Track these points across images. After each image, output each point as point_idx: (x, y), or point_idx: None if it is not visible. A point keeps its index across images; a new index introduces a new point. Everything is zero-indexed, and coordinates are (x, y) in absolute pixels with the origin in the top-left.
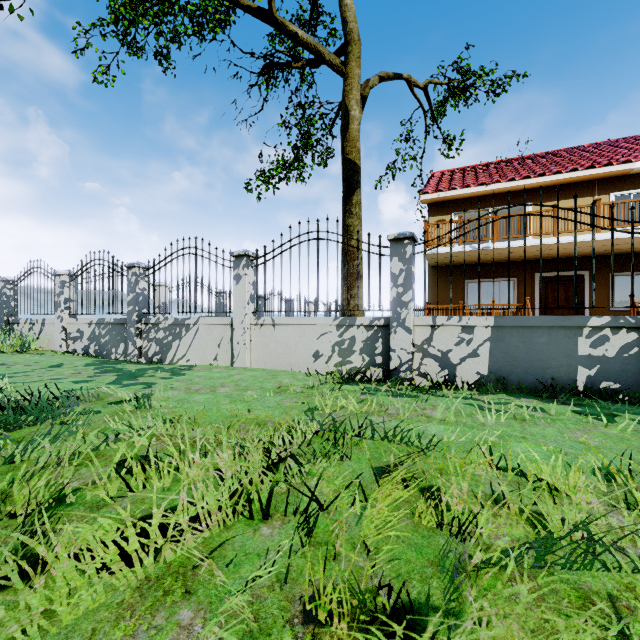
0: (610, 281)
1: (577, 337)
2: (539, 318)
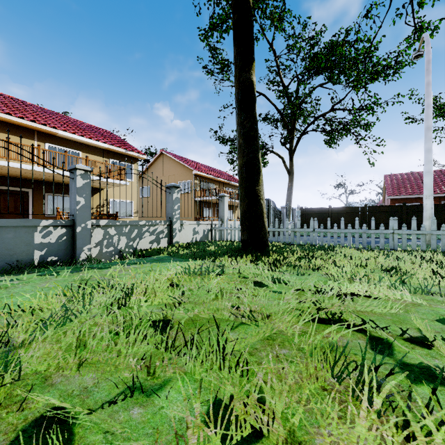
0: (45, 198)
1: (34, 232)
2: (8, 220)
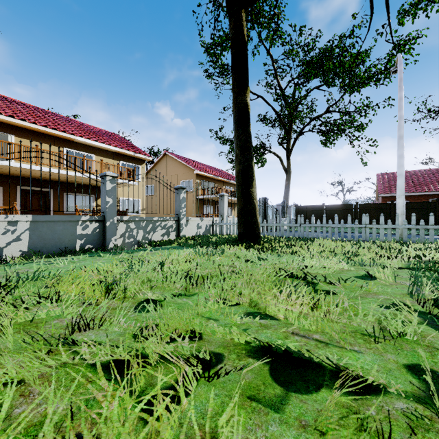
0: (64, 197)
1: (77, 226)
2: (59, 216)
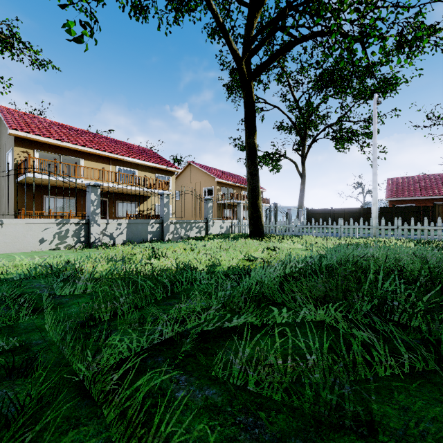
0: (116, 204)
1: (148, 226)
2: (140, 220)
